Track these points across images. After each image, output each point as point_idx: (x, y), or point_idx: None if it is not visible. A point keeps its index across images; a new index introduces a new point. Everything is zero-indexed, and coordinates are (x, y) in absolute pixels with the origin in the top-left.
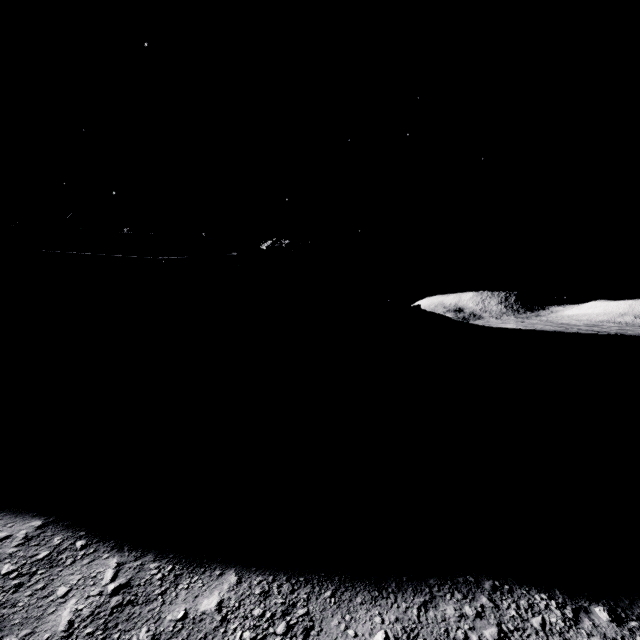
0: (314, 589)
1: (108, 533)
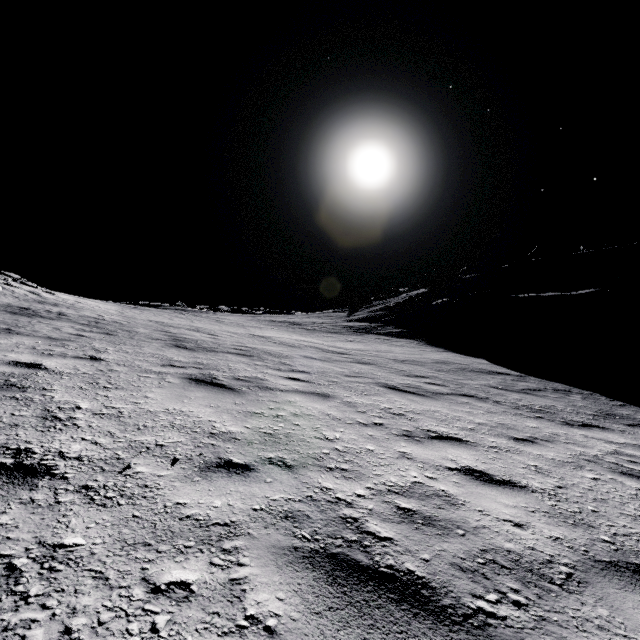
0: (530, 376)
1: (509, 369)
